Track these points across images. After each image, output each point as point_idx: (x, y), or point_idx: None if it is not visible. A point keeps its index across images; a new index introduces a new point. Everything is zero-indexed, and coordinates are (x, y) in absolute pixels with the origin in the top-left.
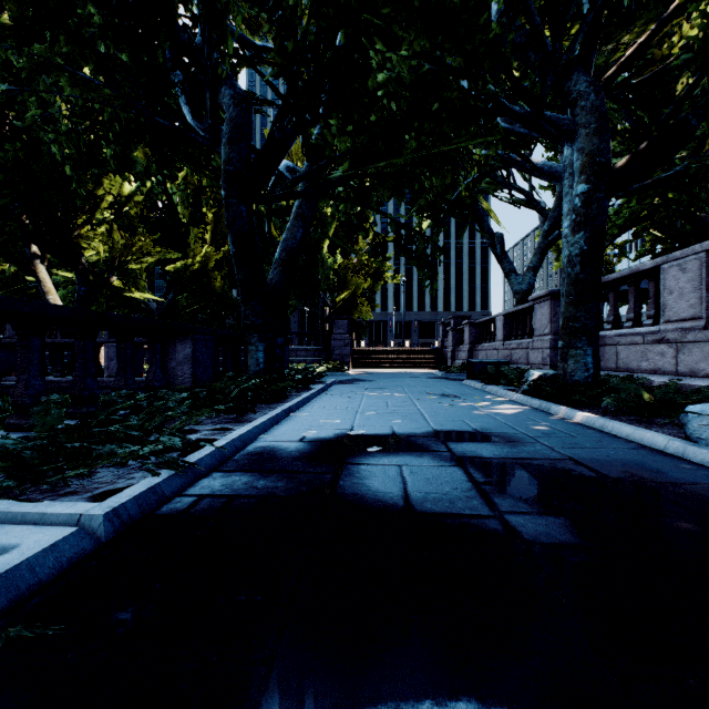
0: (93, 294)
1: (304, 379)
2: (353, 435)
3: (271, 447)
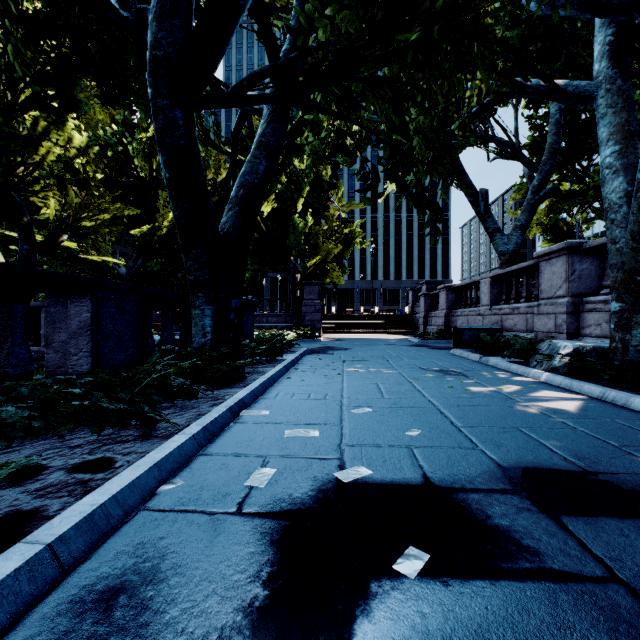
0: (39, 253)
1: (269, 350)
2: (349, 486)
3: (161, 545)
